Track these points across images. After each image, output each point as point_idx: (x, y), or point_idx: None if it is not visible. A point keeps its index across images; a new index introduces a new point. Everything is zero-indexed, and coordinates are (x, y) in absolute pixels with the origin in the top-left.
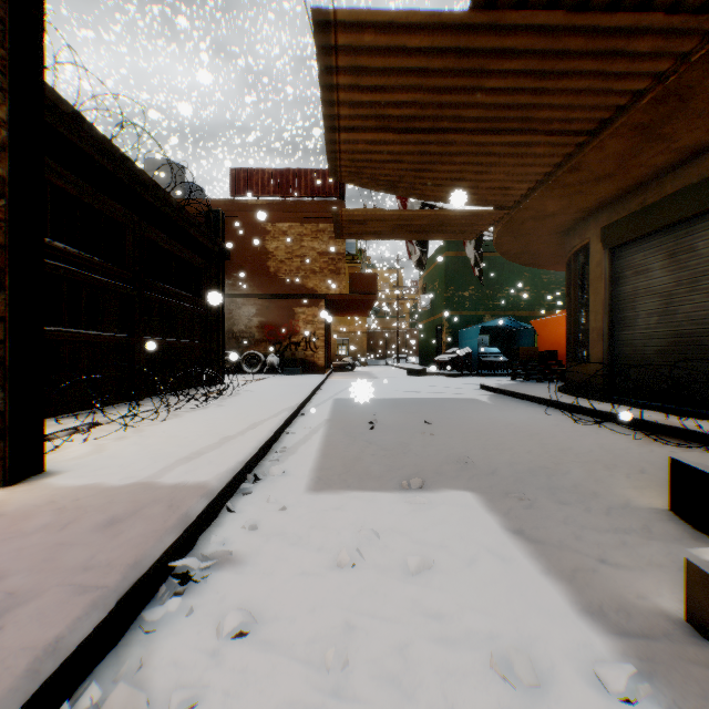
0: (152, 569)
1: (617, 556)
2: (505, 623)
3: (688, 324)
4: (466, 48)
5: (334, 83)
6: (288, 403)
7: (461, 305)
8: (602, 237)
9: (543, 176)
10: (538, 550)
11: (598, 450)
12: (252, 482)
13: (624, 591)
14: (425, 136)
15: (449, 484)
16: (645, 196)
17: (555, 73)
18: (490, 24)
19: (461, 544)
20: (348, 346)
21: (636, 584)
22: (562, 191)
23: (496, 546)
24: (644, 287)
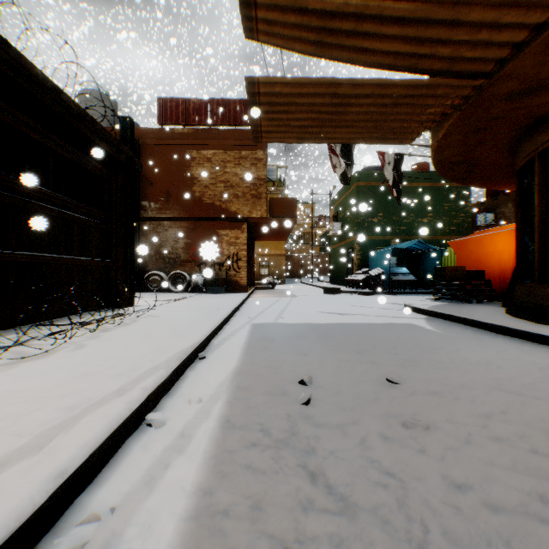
0: None
1: None
2: None
3: None
4: None
5: None
6: (182, 343)
7: (370, 230)
8: None
9: None
10: None
11: None
12: None
13: None
14: None
15: None
16: None
17: None
18: None
19: None
20: (269, 267)
21: None
22: None
23: None
24: None
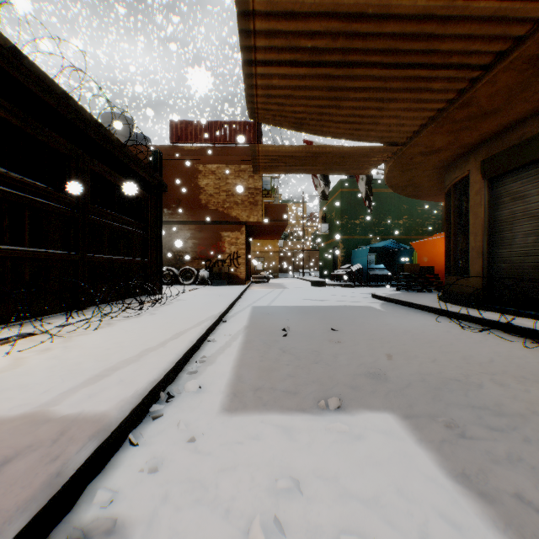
0: None
1: None
2: None
3: None
4: None
5: (250, 9)
6: (212, 312)
7: (353, 230)
8: (481, 169)
9: (435, 113)
10: (501, 514)
11: (498, 359)
12: (165, 400)
13: None
14: (334, 71)
15: (367, 403)
16: (523, 131)
17: None
18: None
19: (401, 501)
20: (264, 263)
21: None
22: (450, 127)
23: (445, 505)
24: (521, 211)
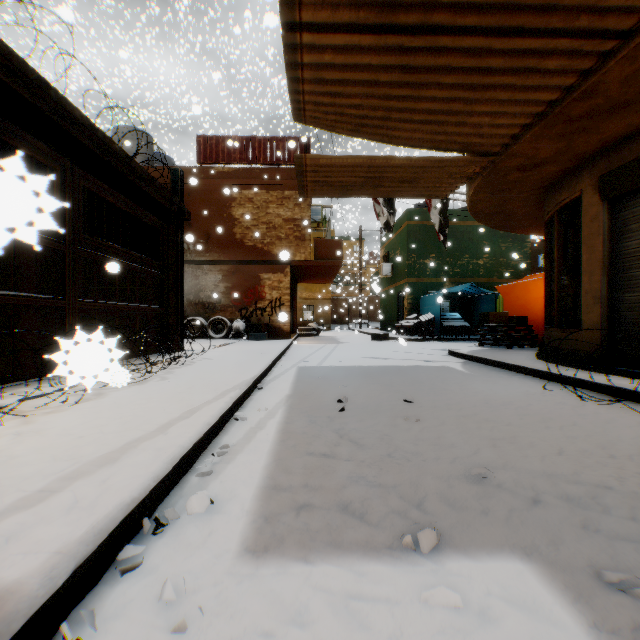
0: None
1: None
2: None
3: None
4: None
5: None
6: (244, 376)
7: (422, 272)
8: (599, 187)
9: (544, 108)
10: None
11: None
12: (151, 531)
13: None
14: (411, 40)
15: (479, 535)
16: None
17: None
18: None
19: None
20: (313, 312)
21: None
22: (563, 128)
23: None
24: None
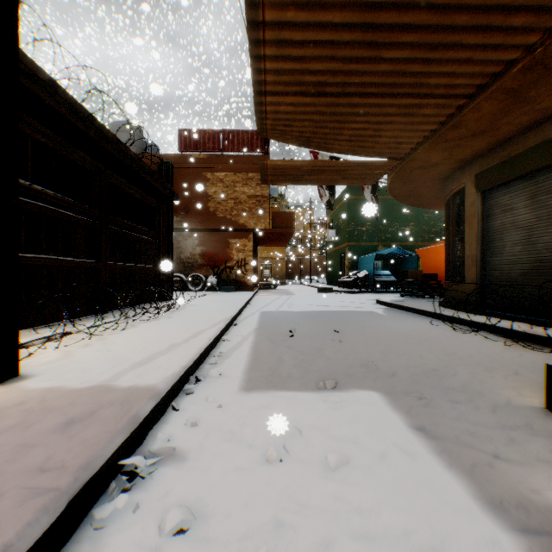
0: (103, 468)
1: (508, 452)
2: (418, 518)
3: (547, 251)
4: (371, 23)
5: (261, 54)
6: (224, 315)
7: (360, 237)
8: (475, 182)
9: (429, 133)
10: (440, 446)
11: (477, 354)
12: (193, 383)
13: (519, 485)
14: (335, 99)
15: (357, 385)
16: (511, 149)
17: (443, 45)
18: (391, 2)
19: (372, 440)
20: (271, 269)
21: (529, 479)
22: (444, 145)
23: (403, 442)
24: (510, 222)
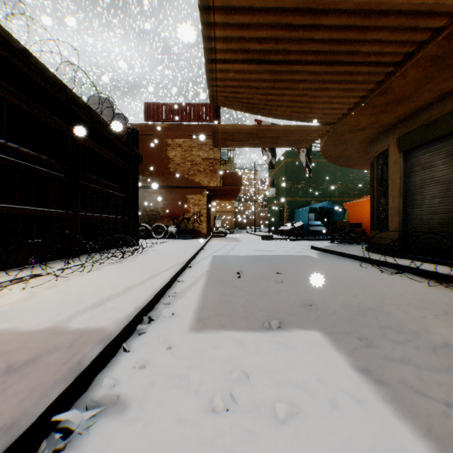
0: (33, 426)
1: None
2: None
3: None
4: None
5: (211, 21)
6: (180, 259)
7: (296, 193)
8: (398, 144)
9: (359, 99)
10: (389, 392)
11: (406, 294)
12: (147, 322)
13: None
14: (278, 67)
15: (300, 324)
16: (430, 114)
17: (377, 13)
18: None
19: (320, 385)
20: (222, 220)
21: None
22: (372, 110)
23: (351, 388)
24: (429, 178)
